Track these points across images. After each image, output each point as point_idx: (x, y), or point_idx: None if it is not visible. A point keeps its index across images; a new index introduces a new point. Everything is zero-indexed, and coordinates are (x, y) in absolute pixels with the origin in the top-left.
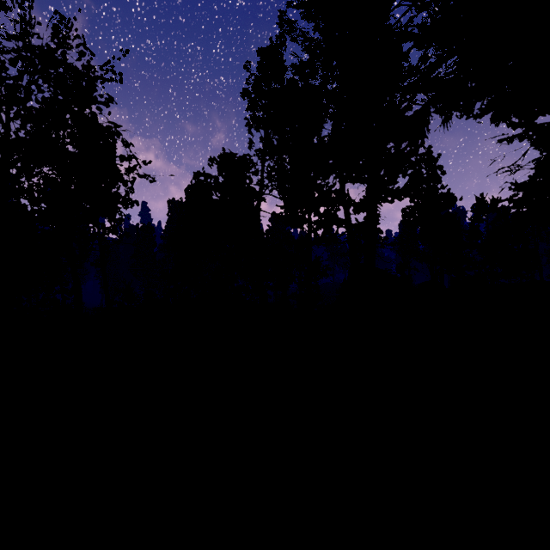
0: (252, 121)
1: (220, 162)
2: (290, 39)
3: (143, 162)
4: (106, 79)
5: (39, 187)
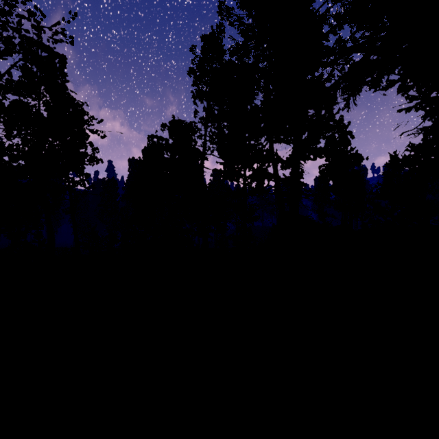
0: (196, 94)
1: (170, 127)
2: (228, 24)
3: (93, 119)
4: (58, 40)
5: (18, 147)
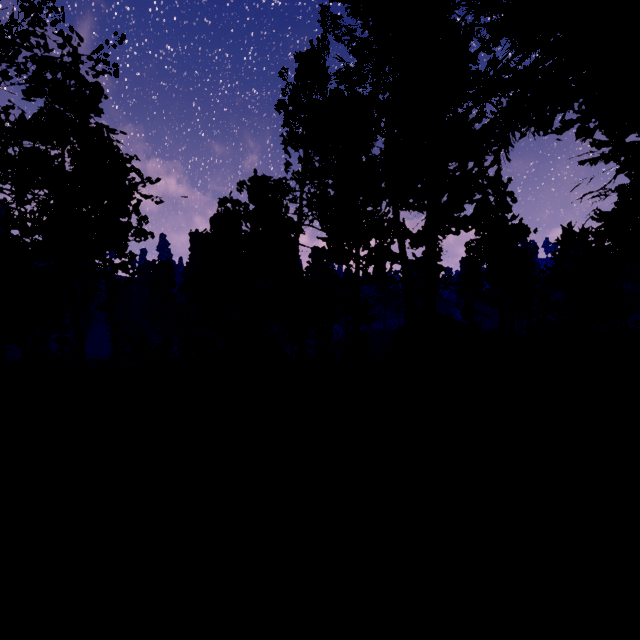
0: (289, 138)
1: (251, 187)
2: (335, 39)
3: (147, 179)
4: (99, 72)
5: (34, 216)
